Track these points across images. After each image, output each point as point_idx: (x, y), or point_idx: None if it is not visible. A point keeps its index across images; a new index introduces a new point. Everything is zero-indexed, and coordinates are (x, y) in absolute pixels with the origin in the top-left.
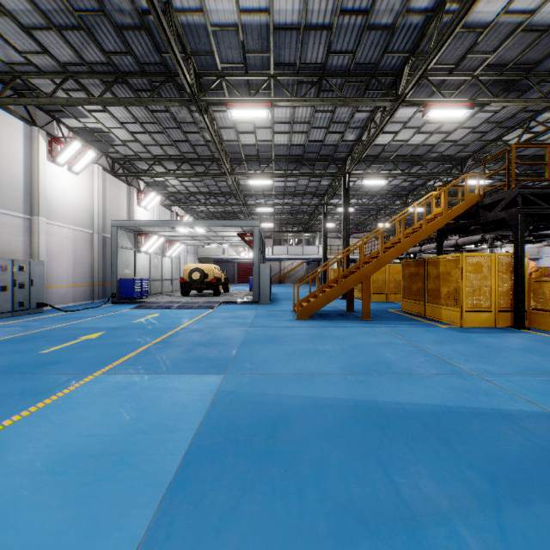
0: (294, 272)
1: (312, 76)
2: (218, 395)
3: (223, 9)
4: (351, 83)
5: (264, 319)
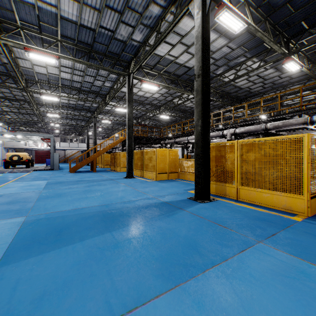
0: (73, 156)
1: (76, 90)
2: (48, 182)
3: (41, 70)
4: (91, 94)
5: (57, 173)
